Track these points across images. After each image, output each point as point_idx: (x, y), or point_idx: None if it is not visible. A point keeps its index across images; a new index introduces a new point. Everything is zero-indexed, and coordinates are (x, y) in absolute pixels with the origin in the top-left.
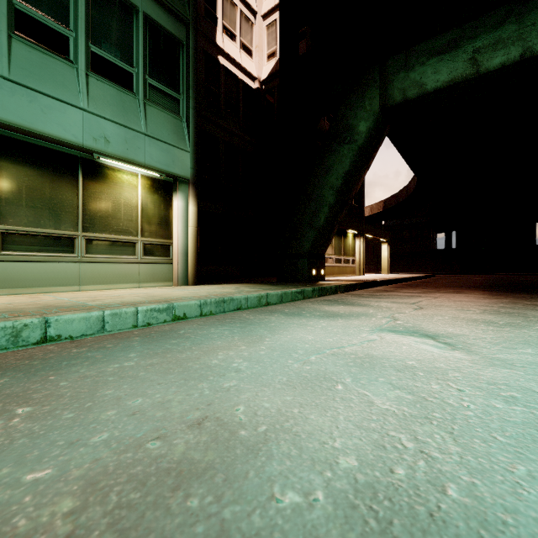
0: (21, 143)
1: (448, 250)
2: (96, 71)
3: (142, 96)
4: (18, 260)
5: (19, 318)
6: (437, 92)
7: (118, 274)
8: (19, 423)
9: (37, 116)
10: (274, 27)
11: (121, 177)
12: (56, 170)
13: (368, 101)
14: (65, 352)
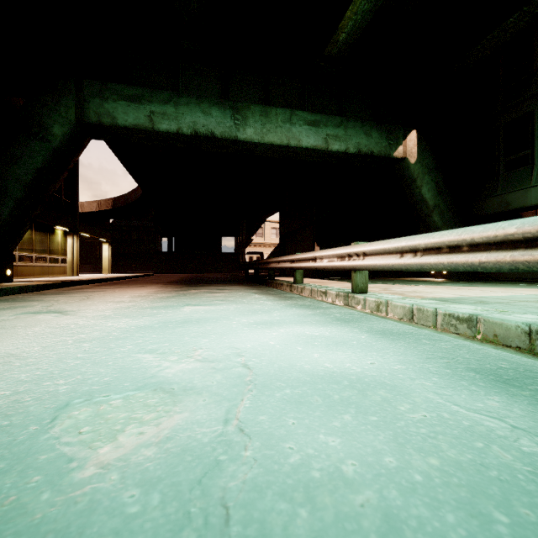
0: None
1: (170, 253)
2: None
3: None
4: None
5: None
6: (127, 128)
7: None
8: None
9: None
10: None
11: None
12: None
13: (64, 108)
14: None
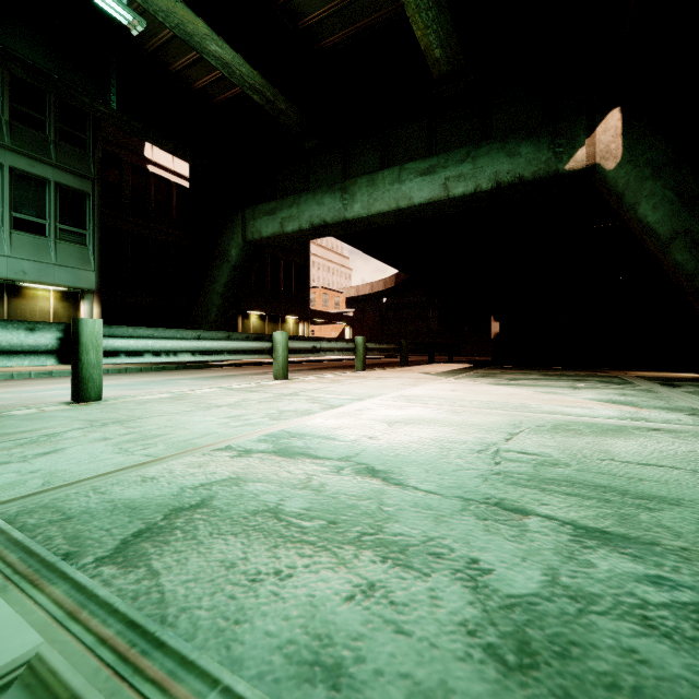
0: None
1: None
2: (17, 229)
3: (54, 237)
4: None
5: None
6: (270, 237)
7: None
8: None
9: None
10: None
11: (37, 293)
12: None
13: (236, 235)
14: None
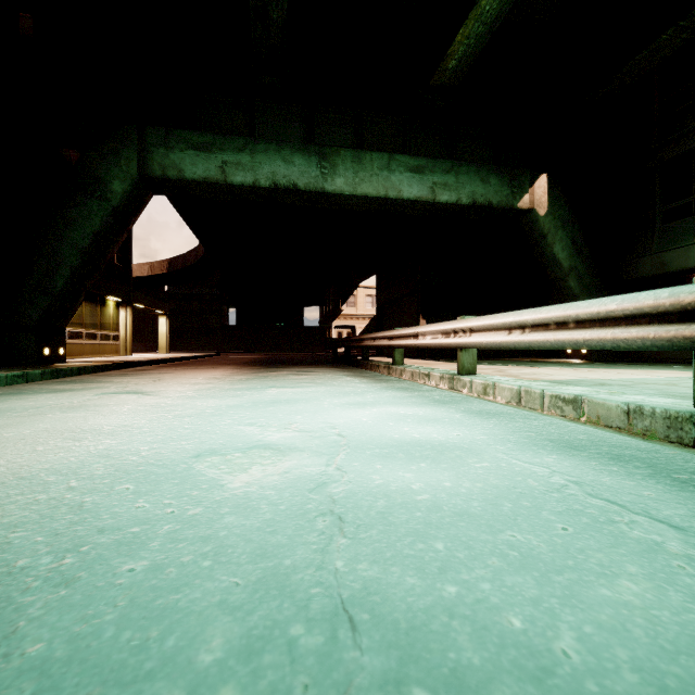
0: None
1: (238, 328)
2: None
3: None
4: None
5: None
6: (195, 182)
7: None
8: None
9: None
10: None
11: None
12: None
13: (125, 161)
14: None
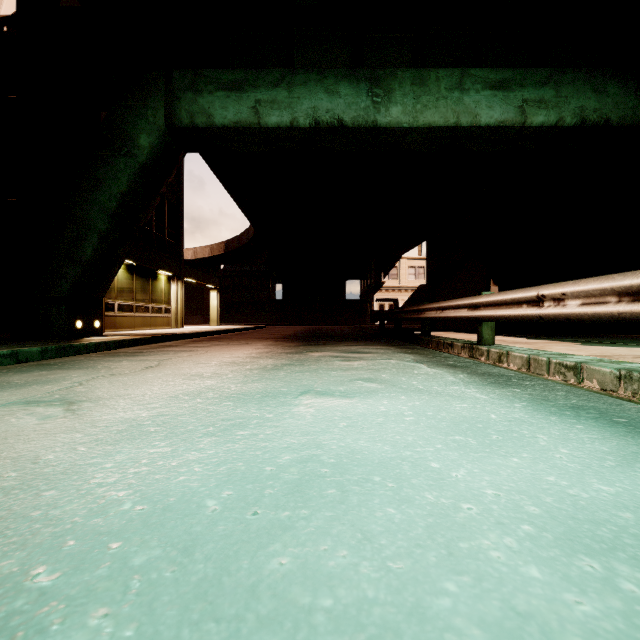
0: None
1: (284, 301)
2: None
3: None
4: None
5: None
6: (226, 129)
7: None
8: None
9: None
10: None
11: None
12: None
13: (151, 111)
14: None
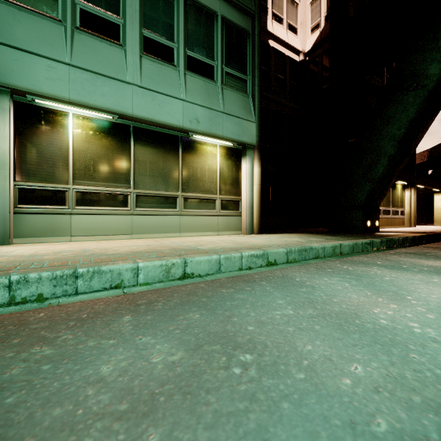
0: (146, 131)
1: None
2: (190, 70)
3: (220, 82)
4: (145, 214)
5: (167, 258)
6: None
7: (203, 224)
8: (258, 375)
9: (156, 110)
10: (318, 1)
11: (206, 149)
12: (166, 148)
13: None
14: (217, 291)
